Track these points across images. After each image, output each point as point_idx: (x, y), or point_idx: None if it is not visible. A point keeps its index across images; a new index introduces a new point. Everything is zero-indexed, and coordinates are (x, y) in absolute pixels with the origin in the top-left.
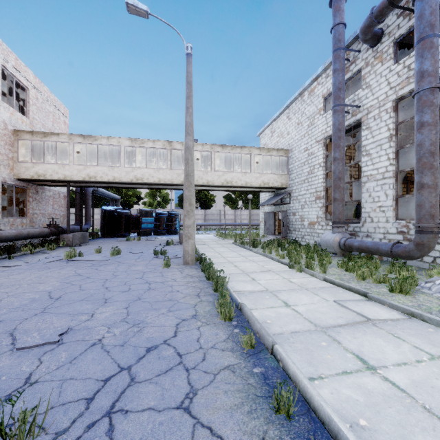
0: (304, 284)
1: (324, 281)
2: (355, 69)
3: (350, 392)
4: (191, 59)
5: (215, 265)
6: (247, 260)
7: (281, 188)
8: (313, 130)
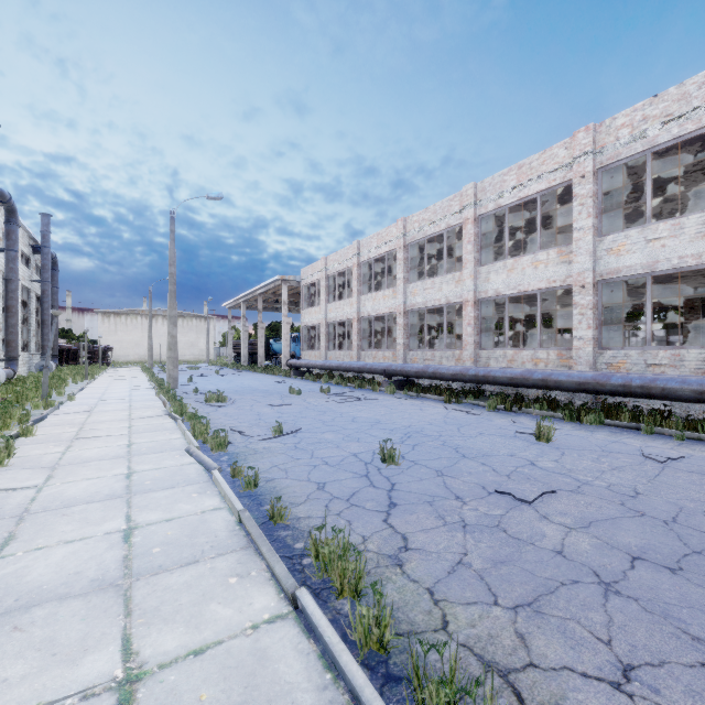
0: None
1: None
2: None
3: (184, 507)
4: None
5: None
6: None
7: None
8: None
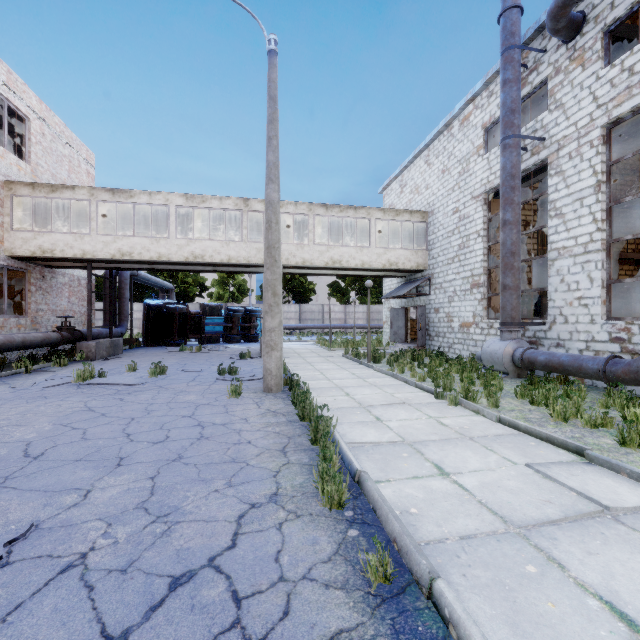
0: (465, 428)
1: (499, 423)
2: (537, 79)
3: None
4: (276, 60)
5: (314, 393)
6: (366, 385)
7: (416, 270)
8: (468, 181)
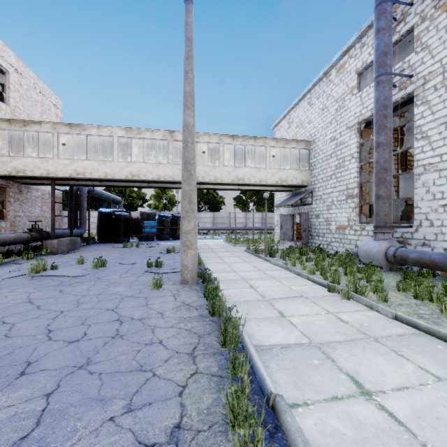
0: (365, 326)
1: (395, 320)
2: (405, 28)
3: None
4: (191, 7)
5: (223, 285)
6: (266, 277)
7: (301, 186)
8: (343, 115)
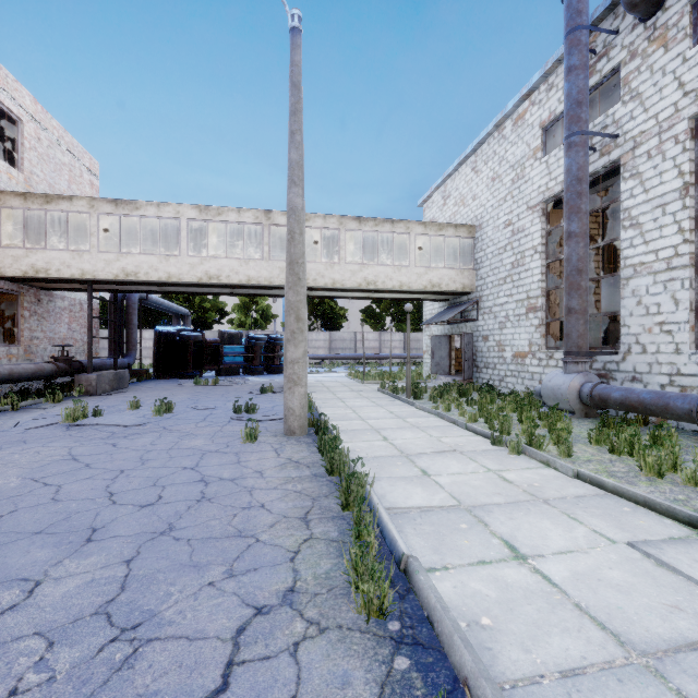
0: (535, 486)
1: (577, 479)
2: (608, 66)
3: None
4: (299, 39)
5: (346, 437)
6: (407, 426)
7: (462, 293)
8: (523, 189)
